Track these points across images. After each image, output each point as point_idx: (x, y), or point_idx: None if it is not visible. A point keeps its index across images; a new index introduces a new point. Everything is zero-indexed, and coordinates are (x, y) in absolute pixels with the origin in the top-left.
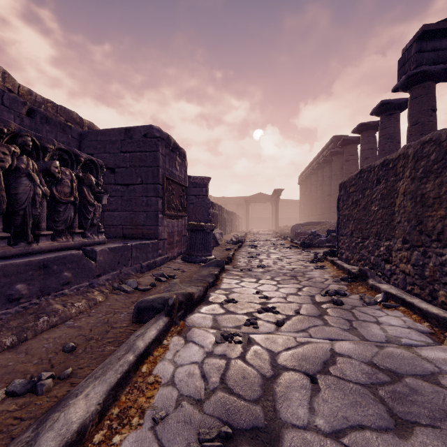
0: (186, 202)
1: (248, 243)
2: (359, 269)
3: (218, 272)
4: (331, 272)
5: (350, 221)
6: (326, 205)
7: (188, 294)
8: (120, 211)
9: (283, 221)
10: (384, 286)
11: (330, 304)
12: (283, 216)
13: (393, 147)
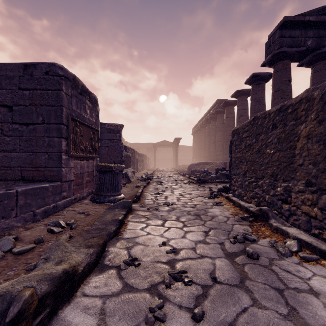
0: (98, 145)
1: (155, 179)
2: (259, 209)
3: (123, 215)
4: (229, 209)
5: (243, 163)
6: (212, 150)
7: (63, 274)
8: (18, 151)
9: (181, 161)
10: (292, 231)
11: (244, 258)
12: (181, 157)
13: (261, 108)
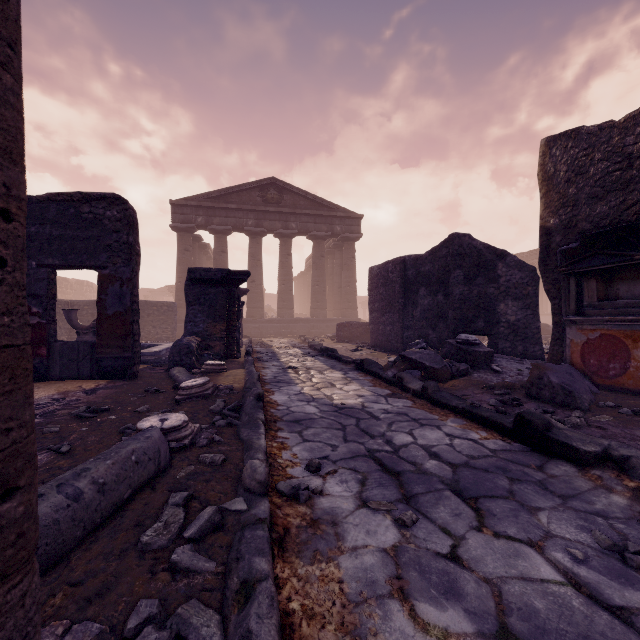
0: None
1: None
2: None
3: None
4: None
5: None
6: None
7: None
8: None
9: None
10: None
11: None
12: None
13: None
